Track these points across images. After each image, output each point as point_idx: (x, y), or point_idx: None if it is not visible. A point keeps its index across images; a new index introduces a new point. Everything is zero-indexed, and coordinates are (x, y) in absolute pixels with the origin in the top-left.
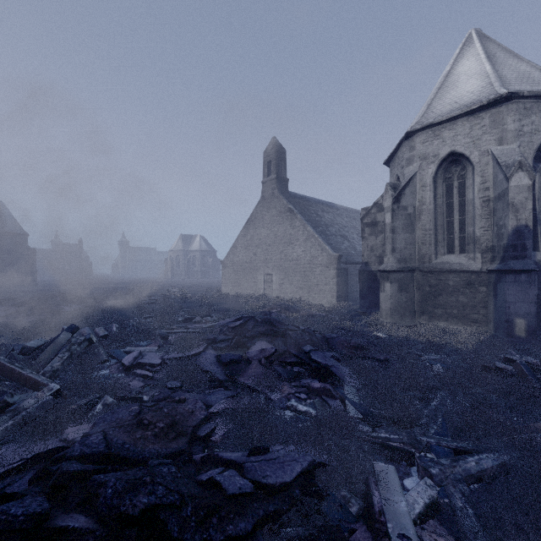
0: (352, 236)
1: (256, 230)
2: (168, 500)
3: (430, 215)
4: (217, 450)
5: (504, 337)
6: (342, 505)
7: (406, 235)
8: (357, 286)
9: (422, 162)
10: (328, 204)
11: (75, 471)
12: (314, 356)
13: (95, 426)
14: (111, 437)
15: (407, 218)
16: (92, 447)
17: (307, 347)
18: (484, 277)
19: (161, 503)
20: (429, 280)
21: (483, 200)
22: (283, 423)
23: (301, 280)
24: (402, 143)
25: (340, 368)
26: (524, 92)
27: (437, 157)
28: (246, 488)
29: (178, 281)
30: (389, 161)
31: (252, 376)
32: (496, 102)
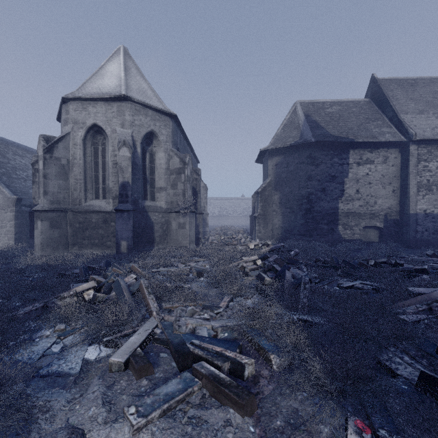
0: None
1: None
2: None
3: (81, 168)
4: None
5: (115, 254)
6: None
7: (59, 181)
8: None
9: (74, 125)
10: (27, 148)
11: None
12: None
13: None
14: None
15: (61, 168)
16: None
17: None
18: (114, 216)
19: None
20: (79, 218)
21: (114, 163)
22: None
23: None
24: (62, 105)
25: None
26: (134, 99)
27: (85, 125)
28: None
29: None
30: (60, 119)
31: None
32: (119, 99)
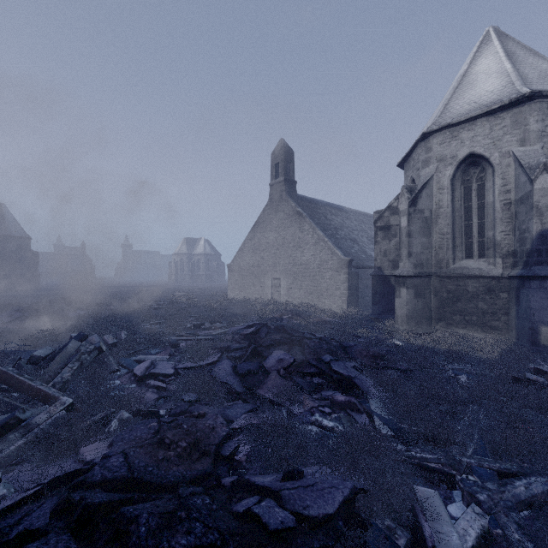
0: (362, 239)
1: (264, 233)
2: (208, 539)
3: (448, 218)
4: (243, 471)
5: (528, 346)
6: (388, 537)
7: (422, 239)
8: (368, 291)
9: (439, 164)
10: (336, 206)
11: (101, 502)
12: (335, 366)
13: (114, 445)
14: (132, 459)
15: (424, 222)
16: (113, 471)
17: (326, 356)
18: (505, 283)
19: (201, 544)
20: (447, 285)
21: (504, 203)
22: (311, 442)
23: (310, 284)
24: (418, 144)
25: (363, 379)
26: (547, 91)
27: (455, 159)
28: (288, 521)
29: (183, 285)
30: (403, 163)
31: (271, 388)
32: (518, 102)
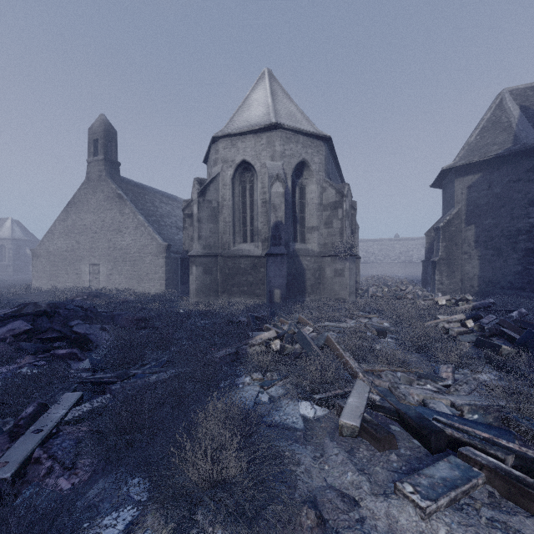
0: None
1: (80, 214)
2: None
3: (230, 210)
4: None
5: (268, 304)
6: None
7: (211, 225)
8: None
9: (223, 165)
10: (169, 196)
11: None
12: (77, 328)
13: None
14: None
15: (212, 211)
16: None
17: (75, 321)
18: (263, 261)
19: None
20: (228, 264)
21: (263, 201)
22: None
23: (131, 269)
24: (211, 146)
25: (100, 335)
26: (285, 125)
27: (234, 163)
28: None
29: None
30: (206, 161)
31: None
32: (269, 128)
